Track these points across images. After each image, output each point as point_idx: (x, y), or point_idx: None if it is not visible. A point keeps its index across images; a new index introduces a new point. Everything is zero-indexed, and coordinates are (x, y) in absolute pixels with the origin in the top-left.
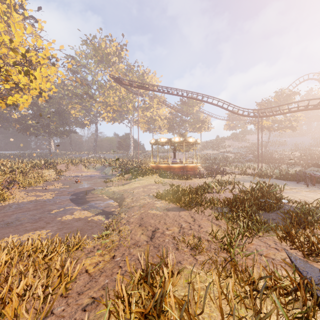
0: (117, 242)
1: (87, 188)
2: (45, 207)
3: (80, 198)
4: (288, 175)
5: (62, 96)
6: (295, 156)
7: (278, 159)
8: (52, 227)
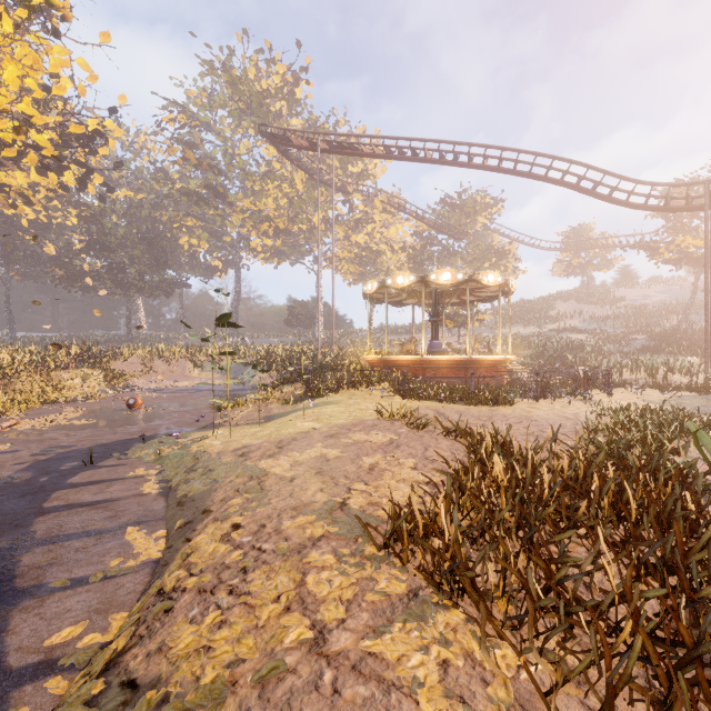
0: None
1: (138, 430)
2: None
3: (30, 489)
4: None
5: (158, 201)
6: None
7: None
8: None
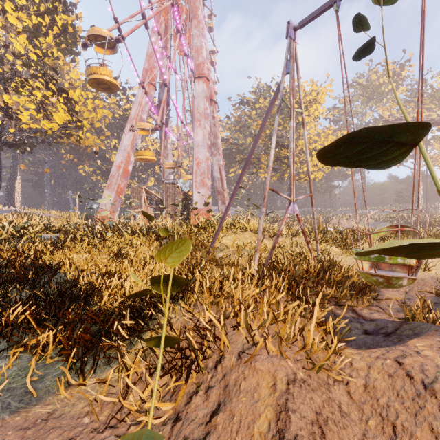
0: None
1: None
2: None
3: None
4: None
5: None
6: None
7: None
8: None
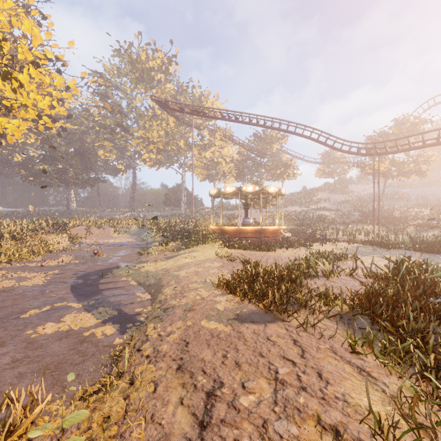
0: (116, 425)
1: (109, 264)
2: (19, 304)
3: (88, 284)
4: (423, 244)
5: (86, 130)
6: (425, 215)
7: (400, 218)
8: (2, 356)
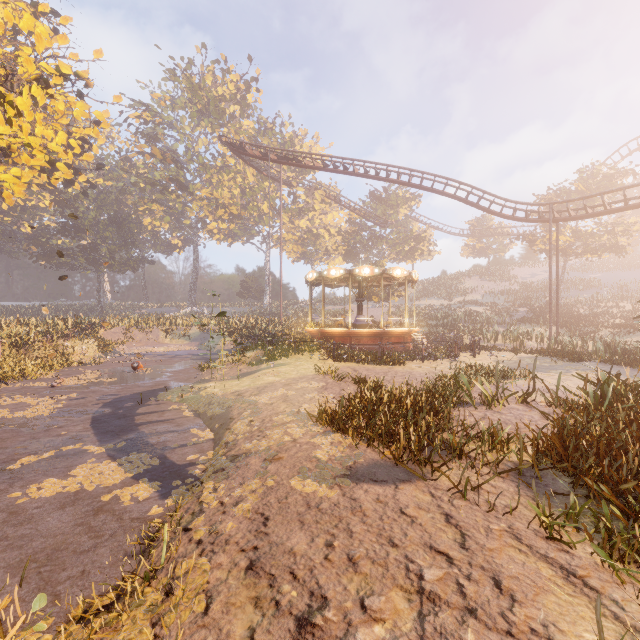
0: None
1: (153, 384)
2: (8, 447)
3: (119, 416)
4: (626, 354)
5: (125, 188)
6: (625, 311)
7: (588, 317)
8: None
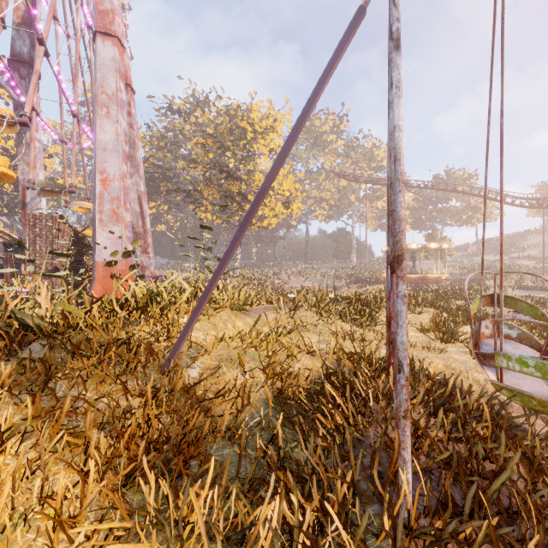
0: None
1: None
2: None
3: None
4: None
5: None
6: None
7: None
8: None
